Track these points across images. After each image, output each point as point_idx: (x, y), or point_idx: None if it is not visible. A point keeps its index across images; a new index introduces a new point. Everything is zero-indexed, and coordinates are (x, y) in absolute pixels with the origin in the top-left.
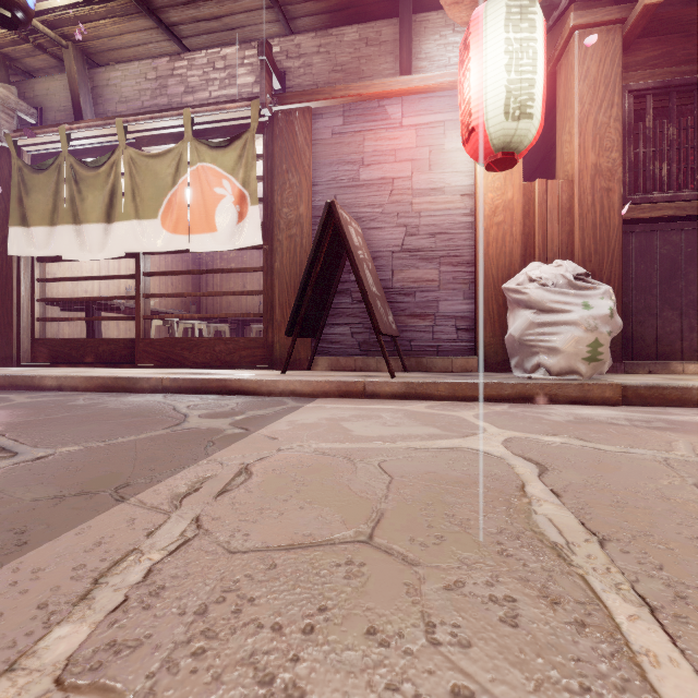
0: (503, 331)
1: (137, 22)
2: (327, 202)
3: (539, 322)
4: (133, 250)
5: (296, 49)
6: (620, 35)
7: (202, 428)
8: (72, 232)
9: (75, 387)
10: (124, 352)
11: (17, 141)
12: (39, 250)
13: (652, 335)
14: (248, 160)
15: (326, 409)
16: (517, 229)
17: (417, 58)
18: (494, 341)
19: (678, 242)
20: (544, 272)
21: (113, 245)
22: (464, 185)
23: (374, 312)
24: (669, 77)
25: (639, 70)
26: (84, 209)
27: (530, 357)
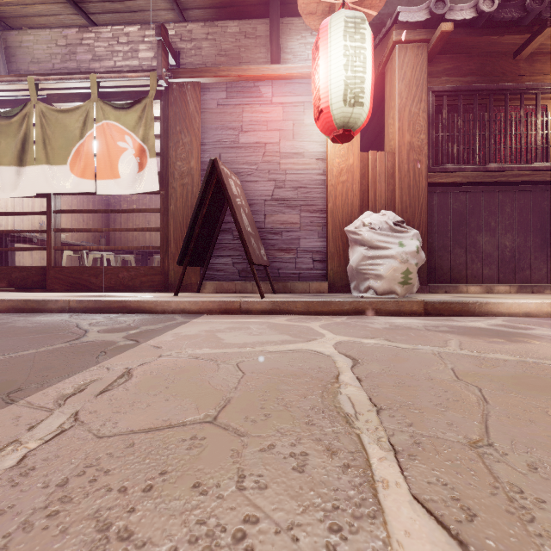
0: (346, 262)
1: None
2: (211, 159)
3: (369, 256)
4: (44, 190)
5: (188, 34)
6: (426, 51)
7: (98, 341)
8: None
9: None
10: (36, 278)
11: None
12: None
13: (448, 266)
14: (147, 121)
15: (207, 323)
16: (356, 187)
17: (284, 51)
18: (340, 270)
19: (464, 201)
20: (373, 219)
21: (25, 186)
22: (318, 152)
23: (248, 247)
24: (458, 84)
25: (439, 77)
26: None
27: (363, 281)
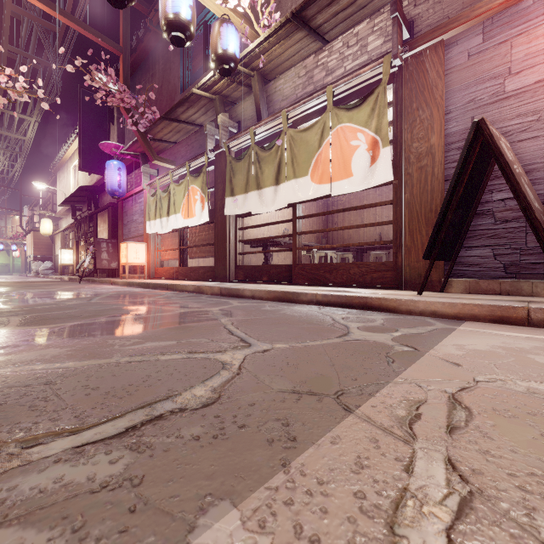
0: None
1: (295, 37)
2: (474, 121)
3: None
4: (292, 201)
5: None
6: None
7: (369, 340)
8: (256, 195)
9: (261, 297)
10: (285, 274)
11: (229, 145)
12: (239, 210)
13: None
14: (379, 110)
15: (488, 335)
16: None
17: None
18: None
19: None
20: None
21: (280, 200)
22: None
23: (543, 229)
24: None
25: None
26: (263, 179)
27: None
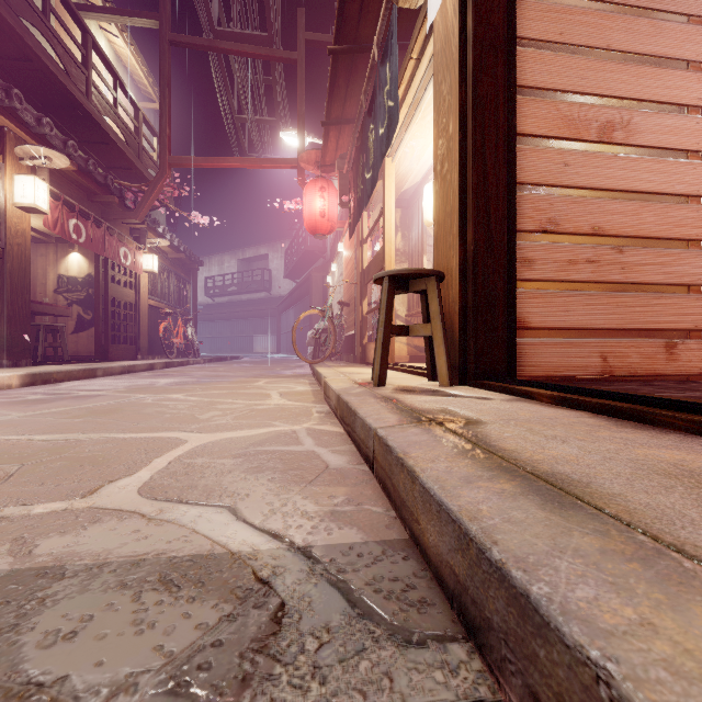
0: None
1: None
2: None
3: None
4: None
5: None
6: None
7: None
8: None
9: None
10: None
11: None
12: None
13: None
14: None
15: None
16: None
17: None
18: None
19: None
20: None
21: None
22: None
23: None
24: None
25: None
26: None
27: None
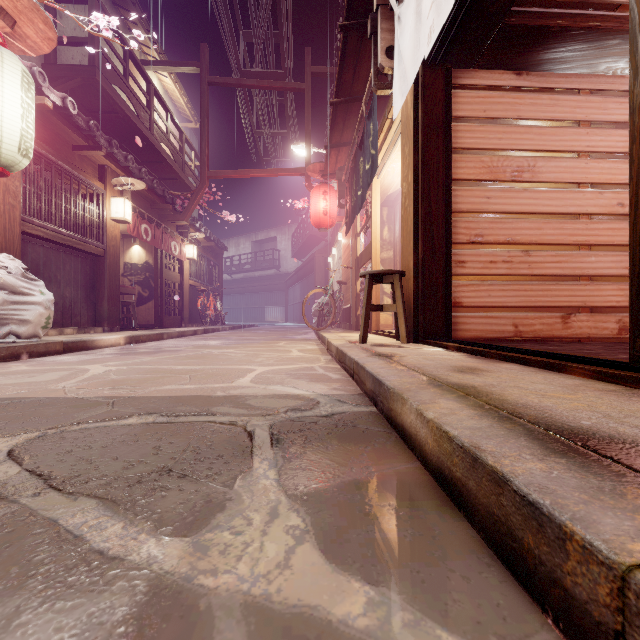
0: None
1: None
2: None
3: (13, 301)
4: None
5: None
6: None
7: None
8: None
9: None
10: None
11: None
12: None
13: None
14: None
15: None
16: None
17: None
18: None
19: (41, 253)
20: (8, 263)
21: None
22: None
23: None
24: (41, 148)
25: None
26: None
27: None
